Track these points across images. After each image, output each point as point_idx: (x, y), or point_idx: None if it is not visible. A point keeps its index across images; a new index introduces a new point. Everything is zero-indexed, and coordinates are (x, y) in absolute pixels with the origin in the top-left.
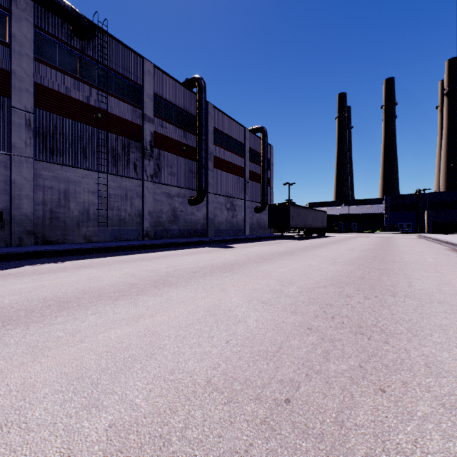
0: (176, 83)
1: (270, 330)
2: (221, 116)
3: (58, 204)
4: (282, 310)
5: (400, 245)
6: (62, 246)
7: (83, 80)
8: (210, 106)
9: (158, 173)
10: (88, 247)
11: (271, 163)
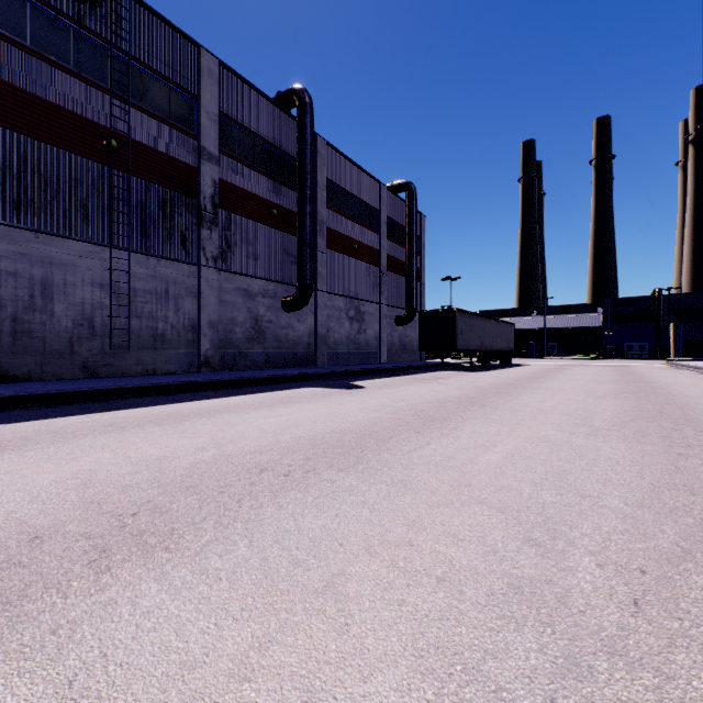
0: (259, 97)
1: None
2: (338, 160)
3: (30, 306)
4: None
5: (669, 384)
6: (23, 387)
7: (82, 75)
8: (320, 141)
9: (228, 254)
10: (70, 389)
11: (423, 244)
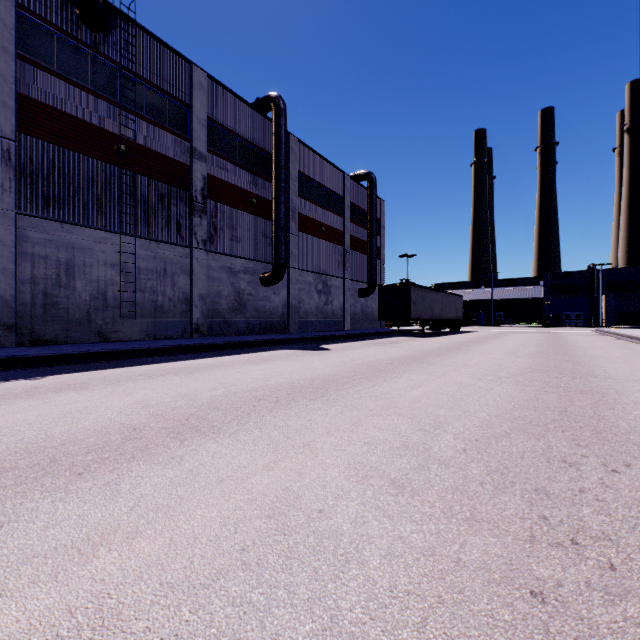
0: (241, 103)
1: (434, 603)
2: (308, 154)
3: (57, 283)
4: (443, 511)
5: (582, 347)
6: (57, 349)
7: (97, 93)
8: (293, 139)
9: (215, 238)
10: (97, 350)
11: (382, 226)
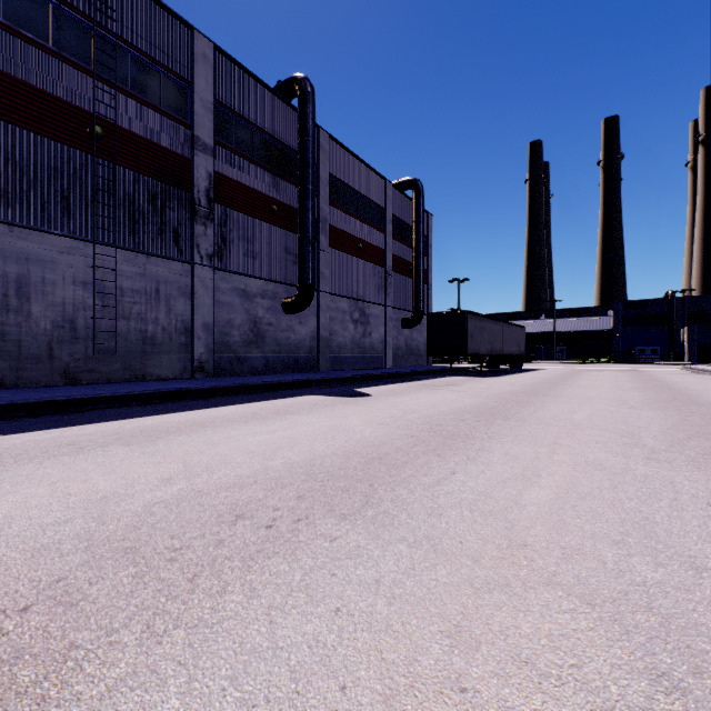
0: (258, 85)
1: None
2: (342, 154)
3: (3, 306)
4: None
5: (701, 391)
6: None
7: (63, 55)
8: (323, 134)
9: (224, 252)
10: (38, 399)
11: (430, 244)
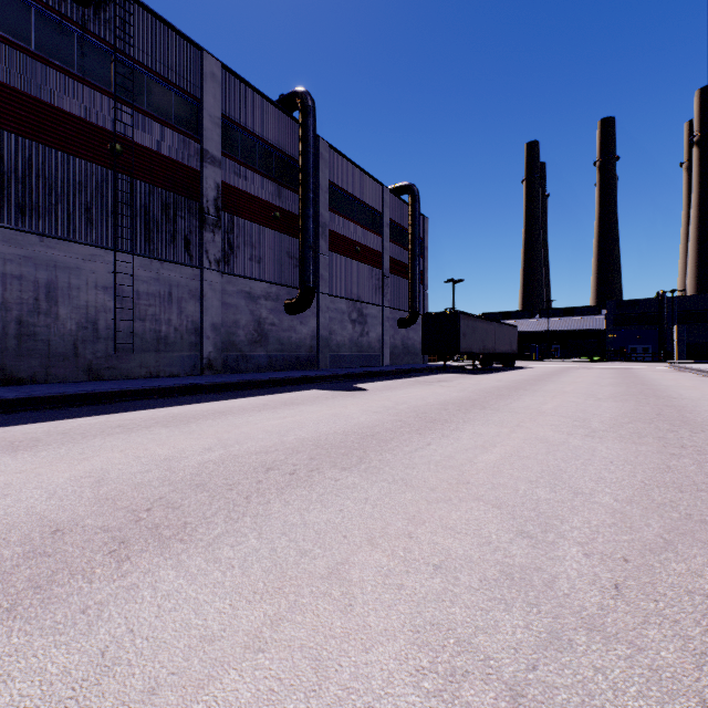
0: (262, 100)
1: None
2: (341, 162)
3: (35, 309)
4: None
5: (670, 386)
6: (28, 390)
7: (86, 80)
8: (323, 143)
9: (231, 257)
10: (76, 392)
11: (425, 247)
